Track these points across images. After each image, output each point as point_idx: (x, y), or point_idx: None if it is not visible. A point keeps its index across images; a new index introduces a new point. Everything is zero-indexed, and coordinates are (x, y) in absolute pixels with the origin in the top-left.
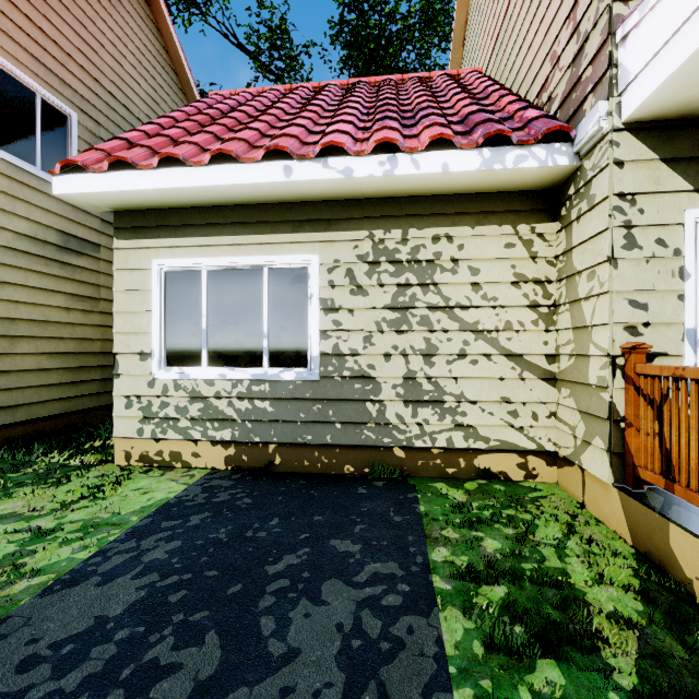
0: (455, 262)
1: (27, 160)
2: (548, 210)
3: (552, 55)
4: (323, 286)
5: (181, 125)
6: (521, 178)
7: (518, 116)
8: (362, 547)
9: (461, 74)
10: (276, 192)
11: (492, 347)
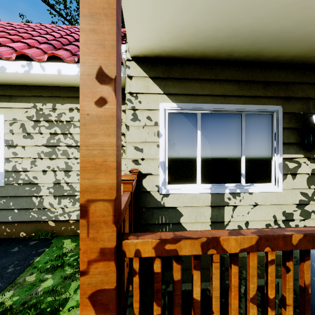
0: None
1: None
2: None
3: None
4: (7, 133)
5: None
6: None
7: None
8: None
9: None
10: None
11: None
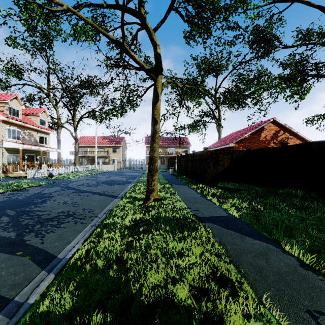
0: None
1: None
2: None
3: None
4: None
5: None
6: None
7: None
8: None
9: None
10: None
11: None
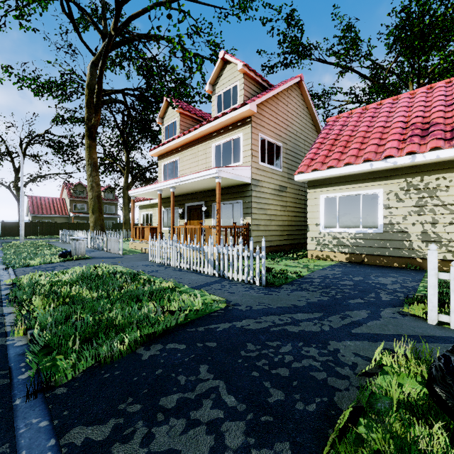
0: (447, 187)
1: (273, 165)
2: None
3: None
4: (384, 200)
5: (327, 148)
6: None
7: None
8: (399, 275)
9: None
10: (366, 171)
11: None
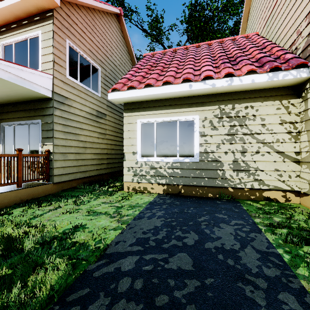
0: (254, 116)
1: (88, 86)
2: (296, 94)
3: (297, 31)
4: (200, 127)
5: (144, 70)
6: (284, 82)
7: (282, 57)
8: (227, 216)
9: (248, 36)
10: (184, 94)
11: (270, 149)
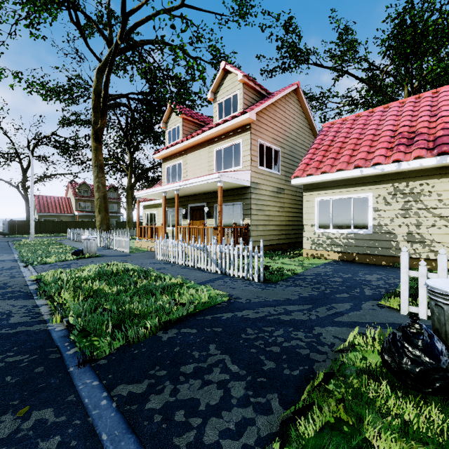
0: (430, 192)
1: (271, 169)
2: None
3: None
4: (374, 203)
5: (321, 154)
6: None
7: None
8: (384, 273)
9: None
10: (357, 176)
11: (447, 223)
